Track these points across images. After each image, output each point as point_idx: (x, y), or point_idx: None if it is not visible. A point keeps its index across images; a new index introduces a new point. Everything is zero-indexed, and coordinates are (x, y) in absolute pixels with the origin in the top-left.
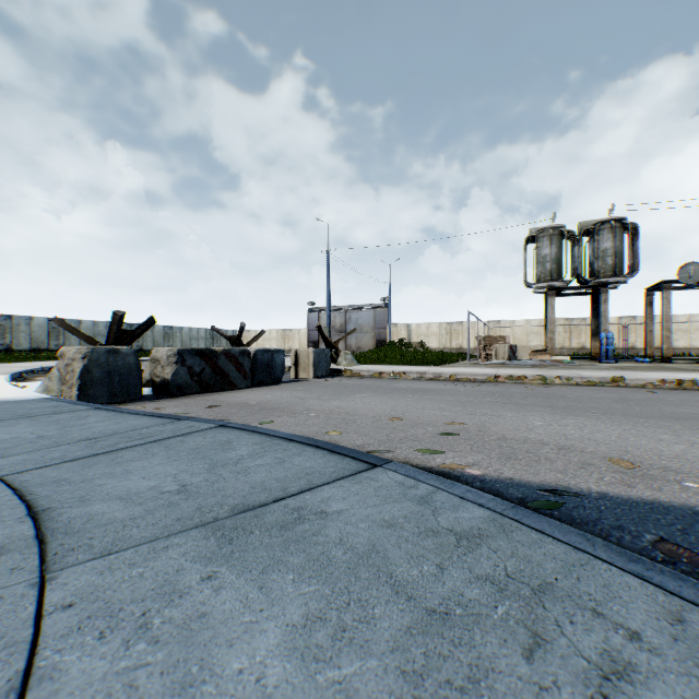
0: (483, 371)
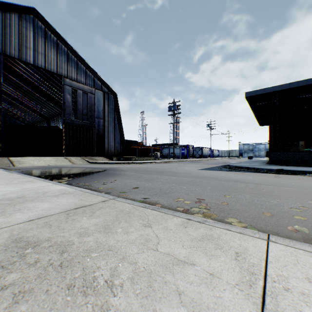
0: None
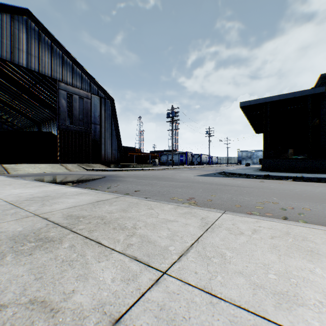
0: (254, 227)
